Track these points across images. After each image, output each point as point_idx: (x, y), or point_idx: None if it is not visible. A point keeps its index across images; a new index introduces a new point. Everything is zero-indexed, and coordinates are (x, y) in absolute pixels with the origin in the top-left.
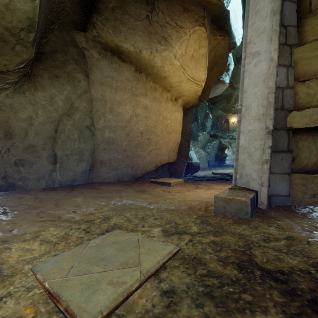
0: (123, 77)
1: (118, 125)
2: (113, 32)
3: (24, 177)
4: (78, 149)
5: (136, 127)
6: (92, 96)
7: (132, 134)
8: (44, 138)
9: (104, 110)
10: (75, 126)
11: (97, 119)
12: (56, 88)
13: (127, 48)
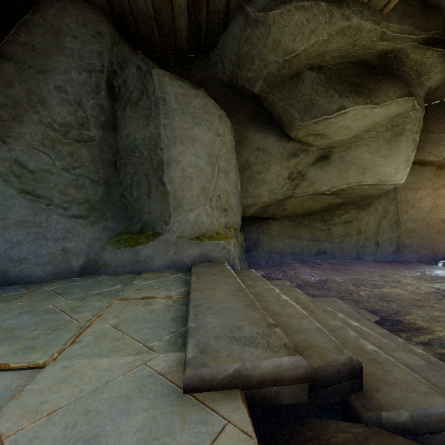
0: (424, 178)
1: (418, 217)
2: (417, 152)
3: (364, 253)
4: (389, 237)
5: (436, 216)
6: (397, 200)
7: (432, 223)
8: (373, 233)
9: (406, 207)
10: (388, 223)
11: (401, 215)
12: (378, 202)
13: (430, 160)
